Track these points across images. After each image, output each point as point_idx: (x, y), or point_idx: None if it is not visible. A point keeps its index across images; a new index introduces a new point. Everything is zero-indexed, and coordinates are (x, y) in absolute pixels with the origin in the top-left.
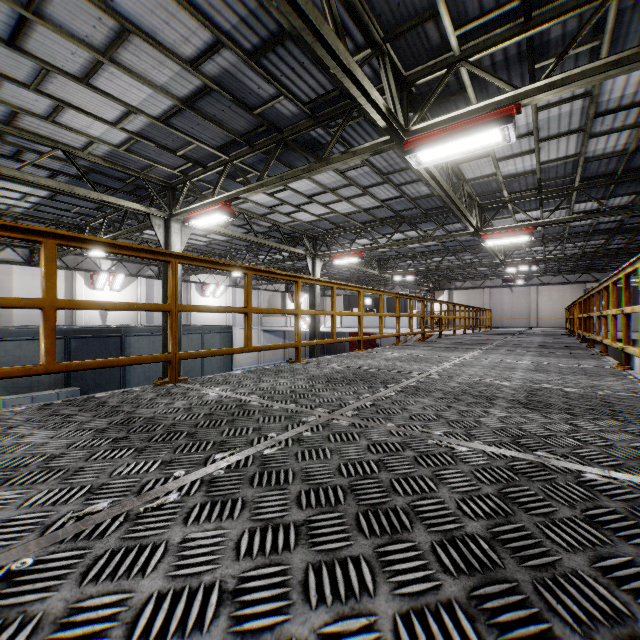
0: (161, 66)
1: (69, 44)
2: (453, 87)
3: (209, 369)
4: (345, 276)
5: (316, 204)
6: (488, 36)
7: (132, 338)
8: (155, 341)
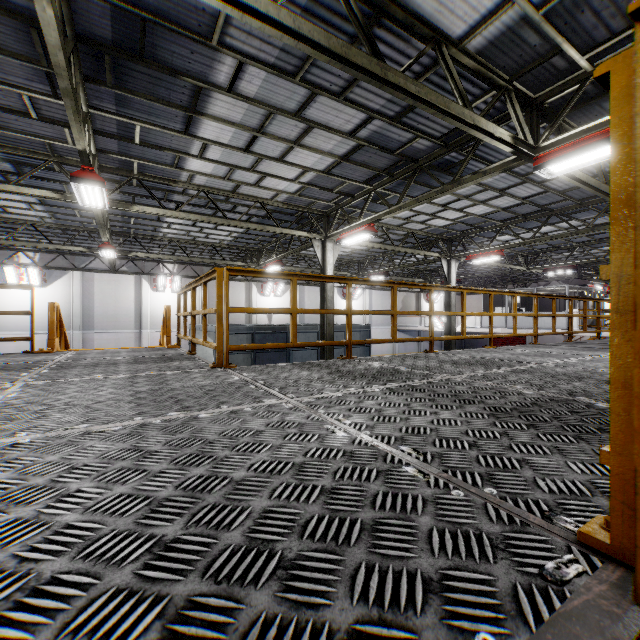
0: (329, 140)
1: (276, 142)
2: (591, 92)
3: None
4: (485, 274)
5: (450, 210)
6: (624, 47)
7: None
8: (310, 337)
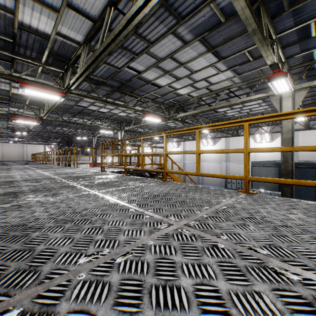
0: (187, 52)
1: (178, 70)
2: None
3: None
4: None
5: None
6: None
7: None
8: None
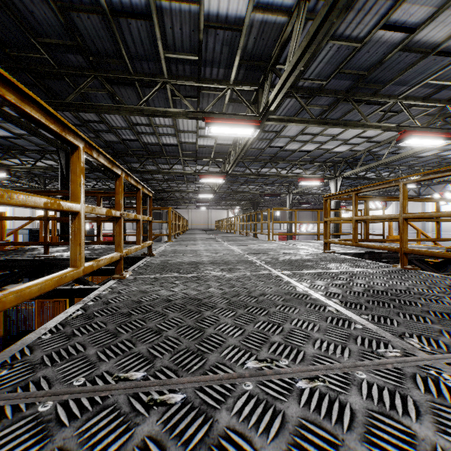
0: None
1: None
2: None
3: None
4: None
5: None
6: None
7: None
8: None
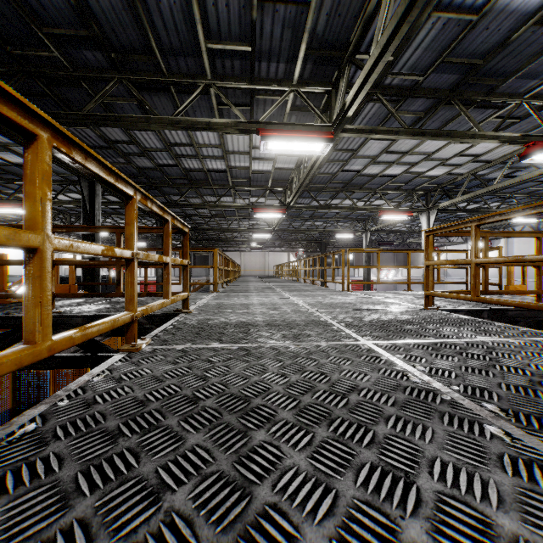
0: None
1: None
2: None
3: None
4: None
5: None
6: None
7: None
8: None
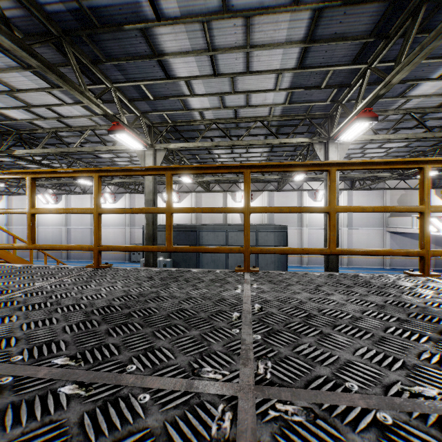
0: None
1: None
2: None
3: (263, 261)
4: None
5: (244, 77)
6: None
7: (203, 232)
8: (218, 235)
